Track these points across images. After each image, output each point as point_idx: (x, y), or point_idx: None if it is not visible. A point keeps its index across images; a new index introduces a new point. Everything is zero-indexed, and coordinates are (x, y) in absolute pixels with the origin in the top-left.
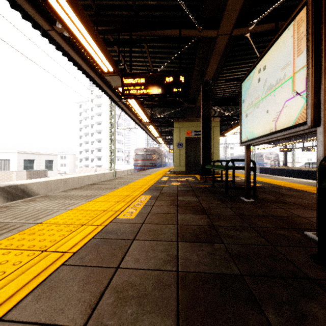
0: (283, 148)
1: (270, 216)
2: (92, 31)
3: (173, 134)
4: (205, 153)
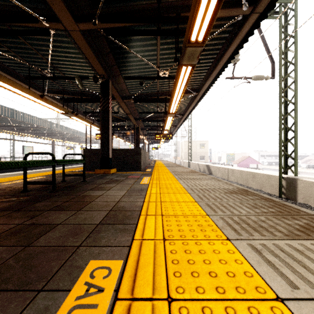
0: None
1: None
2: None
3: None
4: None
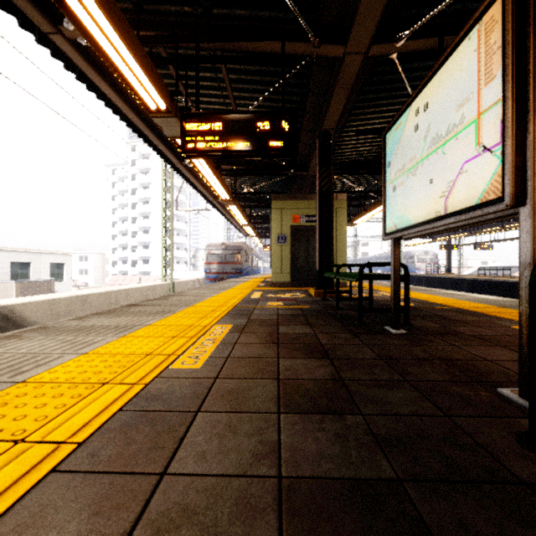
0: (445, 245)
1: (435, 359)
2: (128, 34)
3: (270, 220)
4: (323, 252)
